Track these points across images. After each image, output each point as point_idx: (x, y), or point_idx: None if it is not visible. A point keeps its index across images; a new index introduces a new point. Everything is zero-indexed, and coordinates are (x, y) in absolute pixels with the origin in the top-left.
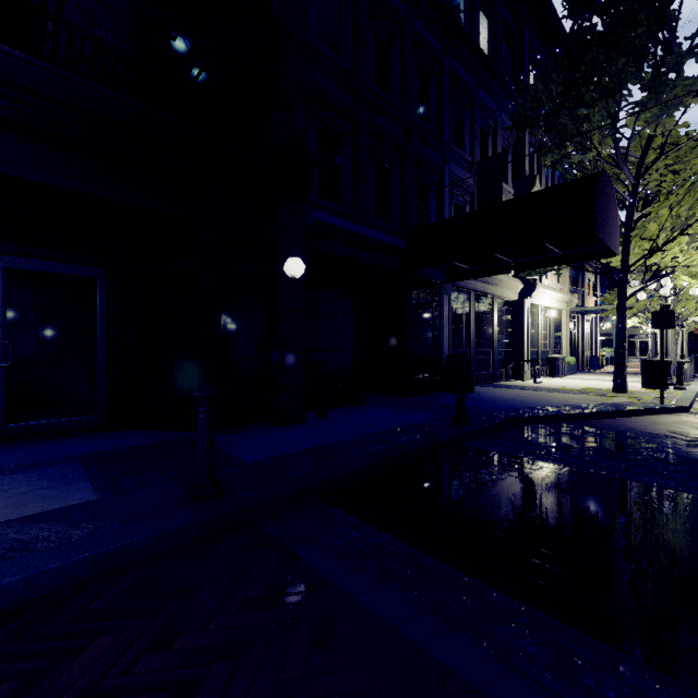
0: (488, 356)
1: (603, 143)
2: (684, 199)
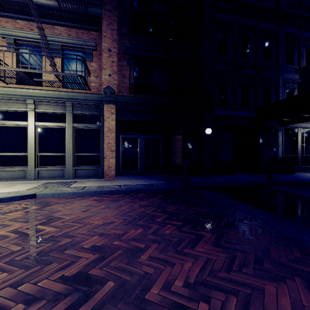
0: None
1: None
2: None
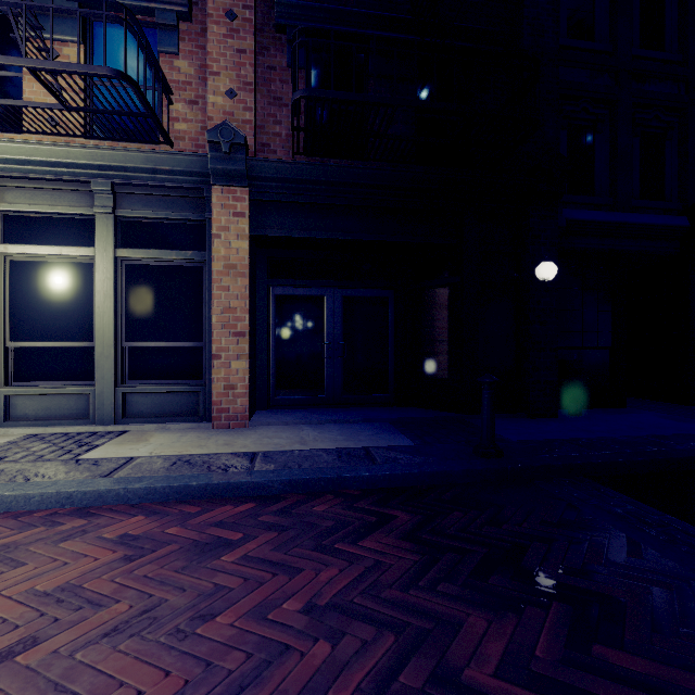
0: None
1: None
2: None
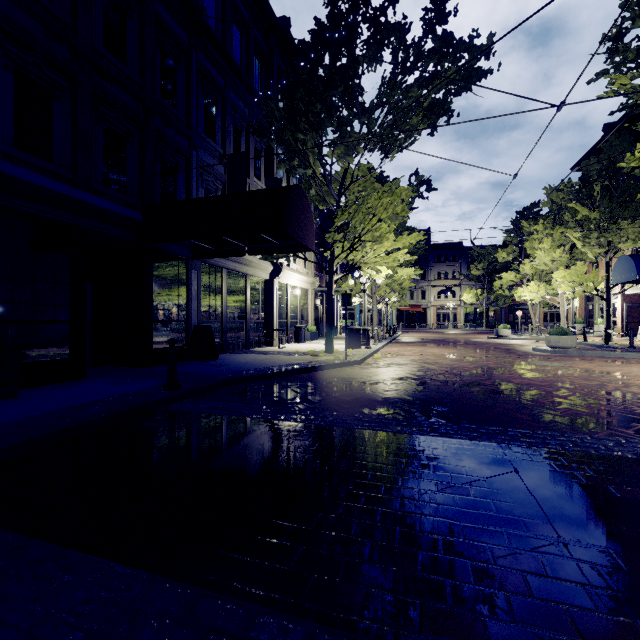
0: (241, 326)
1: (316, 164)
2: (355, 216)
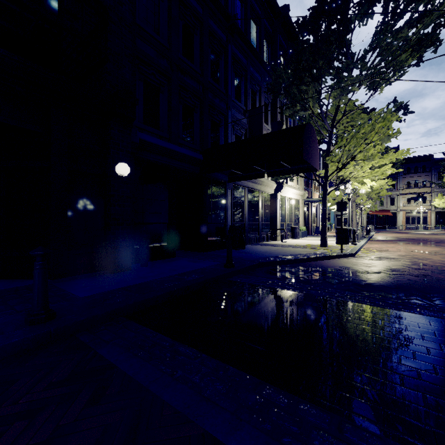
0: (256, 226)
1: (314, 106)
2: (351, 141)
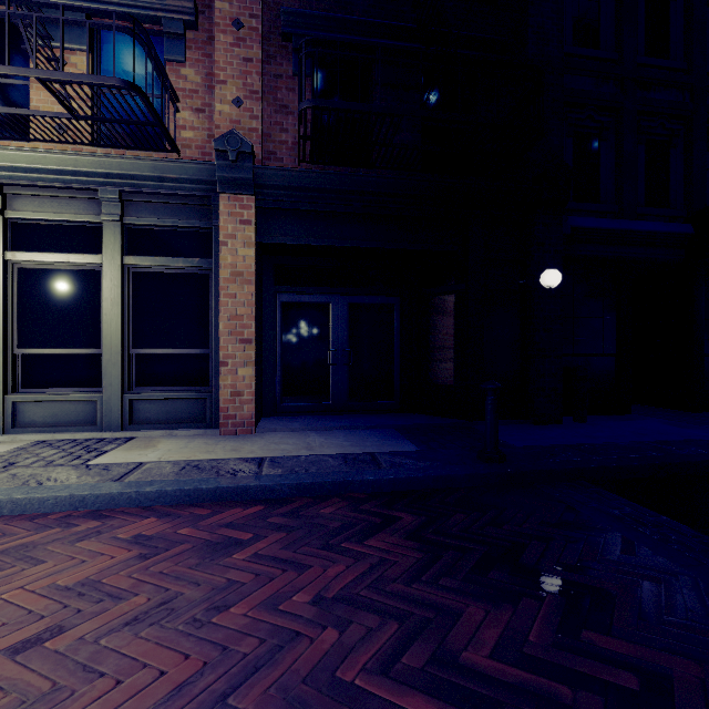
0: None
1: None
2: None
